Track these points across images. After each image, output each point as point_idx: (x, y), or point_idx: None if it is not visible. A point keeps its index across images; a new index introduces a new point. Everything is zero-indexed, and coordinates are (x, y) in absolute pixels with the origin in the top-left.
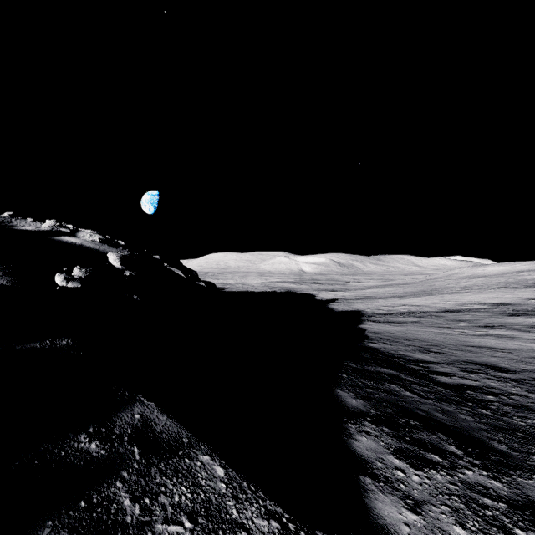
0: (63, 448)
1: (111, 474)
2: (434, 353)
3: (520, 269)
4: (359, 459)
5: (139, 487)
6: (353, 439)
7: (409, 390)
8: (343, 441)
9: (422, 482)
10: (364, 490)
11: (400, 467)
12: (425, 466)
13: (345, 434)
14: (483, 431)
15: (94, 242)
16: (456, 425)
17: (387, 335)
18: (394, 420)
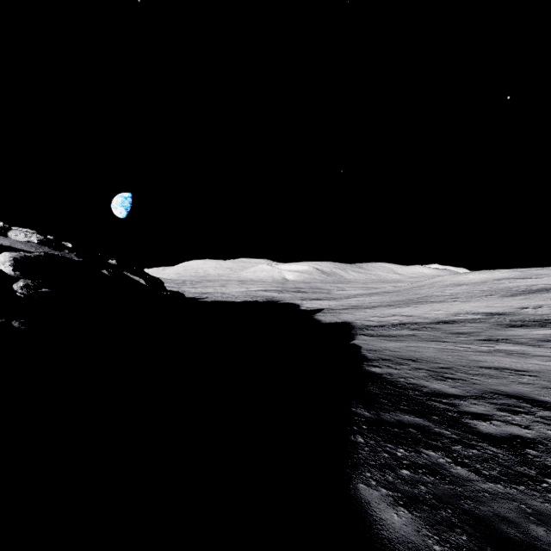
0: None
1: None
2: (451, 380)
3: (500, 277)
4: None
5: None
6: None
7: (458, 462)
8: None
9: None
10: None
11: None
12: None
13: None
14: None
15: (31, 243)
16: None
17: (387, 354)
18: None
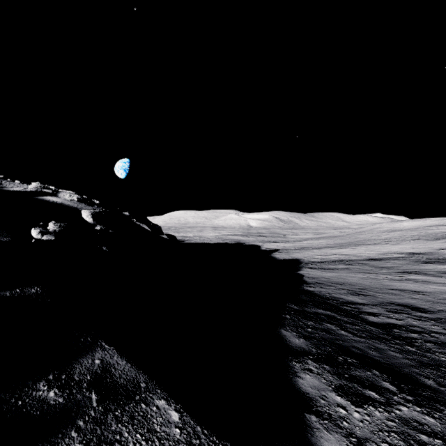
0: (21, 397)
1: (67, 423)
2: (362, 295)
3: (430, 224)
4: (304, 397)
5: (94, 437)
6: (297, 377)
7: (344, 329)
8: (289, 379)
9: (363, 419)
10: (310, 428)
11: (342, 404)
12: (364, 402)
13: (290, 372)
14: (412, 367)
15: (73, 201)
16: (388, 361)
17: (322, 280)
18: (334, 358)
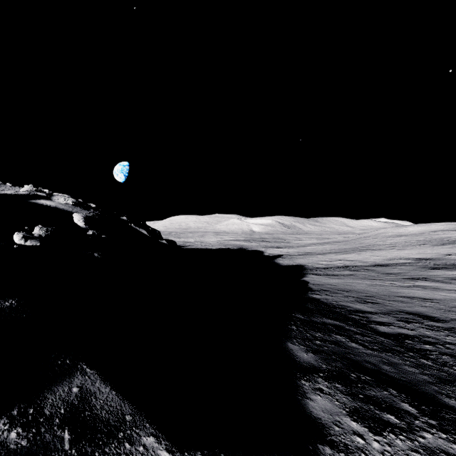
0: None
1: None
2: (370, 303)
3: (436, 229)
4: (315, 423)
5: None
6: (307, 398)
7: (354, 341)
8: (298, 402)
9: (383, 450)
10: None
11: (359, 432)
12: (383, 429)
13: (299, 393)
14: (430, 384)
15: (68, 204)
16: (404, 378)
17: (327, 287)
18: (346, 375)
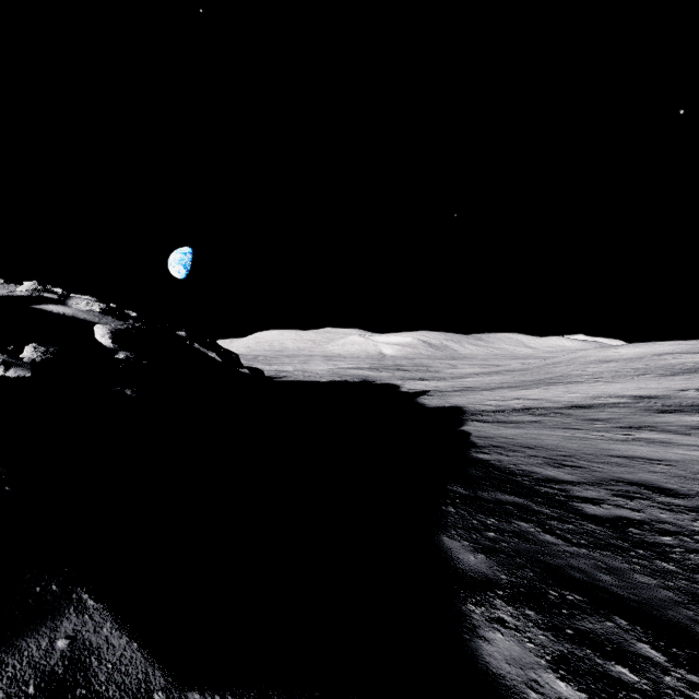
0: None
1: None
2: (569, 467)
3: (661, 351)
4: (496, 685)
5: None
6: (480, 638)
7: (548, 532)
8: (465, 645)
9: None
10: None
11: None
12: (612, 694)
13: (466, 627)
14: (680, 607)
15: (93, 312)
16: (636, 596)
17: (500, 441)
18: (541, 592)
